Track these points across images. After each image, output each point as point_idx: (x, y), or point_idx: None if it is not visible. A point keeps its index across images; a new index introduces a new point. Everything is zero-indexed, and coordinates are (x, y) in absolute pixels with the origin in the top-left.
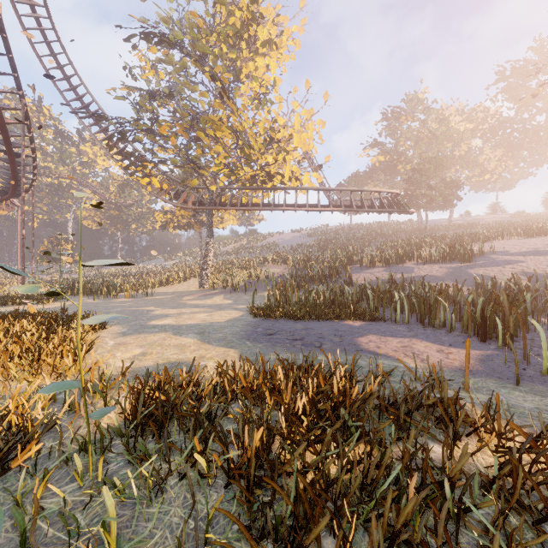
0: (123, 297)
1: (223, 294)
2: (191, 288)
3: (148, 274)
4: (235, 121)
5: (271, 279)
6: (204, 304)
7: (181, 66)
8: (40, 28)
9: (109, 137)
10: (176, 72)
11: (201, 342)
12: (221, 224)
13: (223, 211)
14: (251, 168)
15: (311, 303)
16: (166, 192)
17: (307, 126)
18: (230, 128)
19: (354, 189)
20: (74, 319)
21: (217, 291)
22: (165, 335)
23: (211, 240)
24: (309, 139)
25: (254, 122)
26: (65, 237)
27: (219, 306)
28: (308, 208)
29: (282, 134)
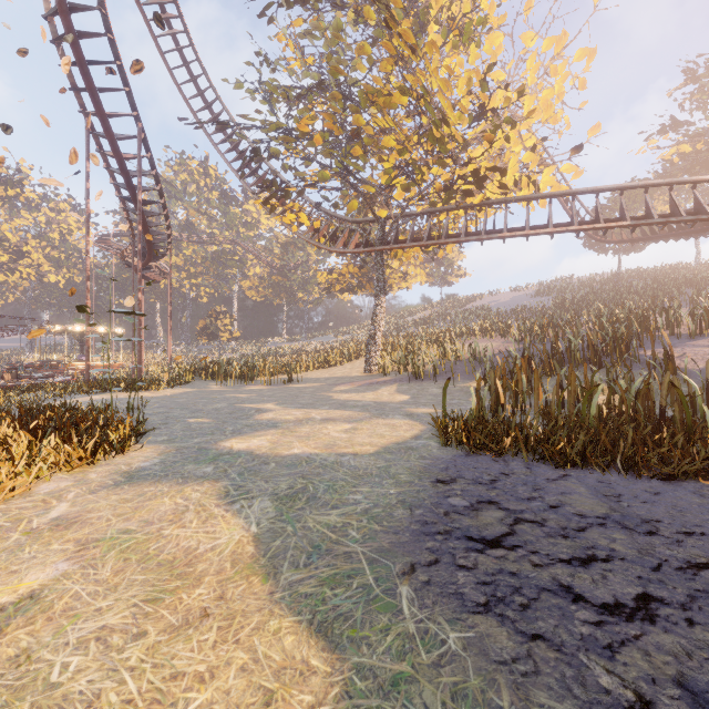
0: (261, 383)
1: (396, 384)
2: (353, 372)
3: (309, 353)
4: (416, 82)
5: (481, 359)
6: (357, 401)
7: (333, 30)
8: (178, 48)
9: (253, 172)
10: (329, 45)
11: (254, 551)
12: (403, 282)
13: (406, 263)
14: (444, 167)
15: (593, 416)
16: (321, 234)
17: (554, 69)
18: (406, 92)
19: (655, 183)
20: (52, 435)
21: (389, 378)
22: (201, 493)
23: (382, 298)
24: (556, 100)
25: (449, 70)
26: (224, 310)
27: (381, 408)
28: (553, 229)
29: (503, 100)
